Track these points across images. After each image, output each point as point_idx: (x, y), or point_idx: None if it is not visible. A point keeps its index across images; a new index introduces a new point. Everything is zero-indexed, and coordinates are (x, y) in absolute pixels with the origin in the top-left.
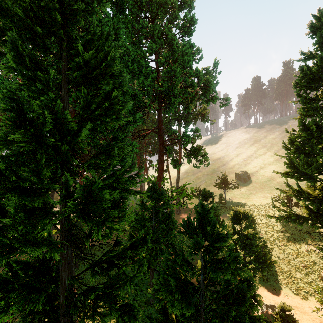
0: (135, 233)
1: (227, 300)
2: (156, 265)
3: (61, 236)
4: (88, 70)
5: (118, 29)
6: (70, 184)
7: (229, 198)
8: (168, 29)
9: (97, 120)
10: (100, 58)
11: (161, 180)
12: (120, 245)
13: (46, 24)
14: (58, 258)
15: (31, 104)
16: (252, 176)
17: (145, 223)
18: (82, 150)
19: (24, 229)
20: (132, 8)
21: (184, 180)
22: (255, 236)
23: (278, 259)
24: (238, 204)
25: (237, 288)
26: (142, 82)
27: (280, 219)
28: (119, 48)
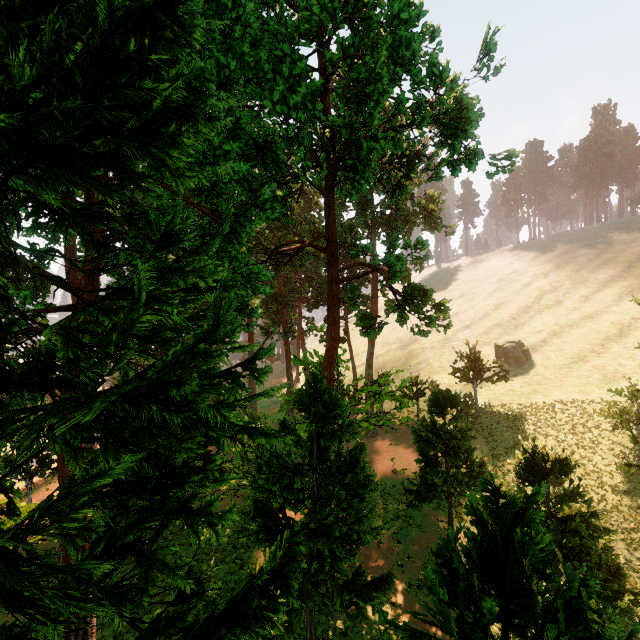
0: (267, 498)
1: None
2: None
3: None
4: None
5: None
6: None
7: (484, 401)
8: None
9: (99, 166)
10: None
11: (333, 366)
12: (199, 595)
13: None
14: None
15: None
16: (533, 353)
17: (293, 478)
18: None
19: None
20: None
21: (383, 360)
22: (590, 523)
23: (631, 568)
24: (507, 416)
25: None
26: (281, 100)
27: None
28: (216, 1)
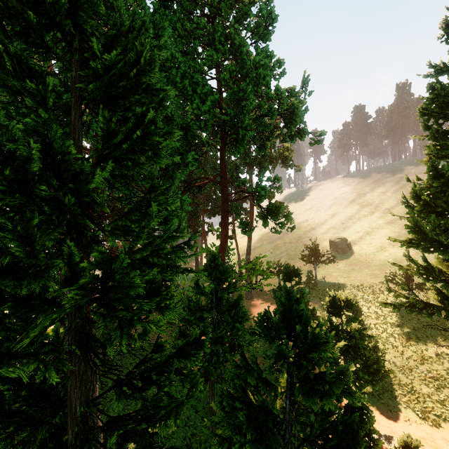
0: (186, 328)
1: (327, 440)
2: (217, 375)
3: (70, 340)
4: (111, 81)
5: (162, 28)
6: (76, 261)
7: (321, 276)
8: (235, 31)
9: (127, 160)
10: (129, 62)
11: (224, 252)
12: (162, 350)
13: (46, 11)
14: (57, 380)
15: (11, 129)
16: (353, 246)
17: (202, 314)
18: (101, 206)
19: (1, 334)
20: (182, 1)
21: (258, 251)
22: (363, 333)
23: (395, 366)
24: (334, 284)
25: (344, 422)
26: (197, 107)
27: (399, 308)
28: None
